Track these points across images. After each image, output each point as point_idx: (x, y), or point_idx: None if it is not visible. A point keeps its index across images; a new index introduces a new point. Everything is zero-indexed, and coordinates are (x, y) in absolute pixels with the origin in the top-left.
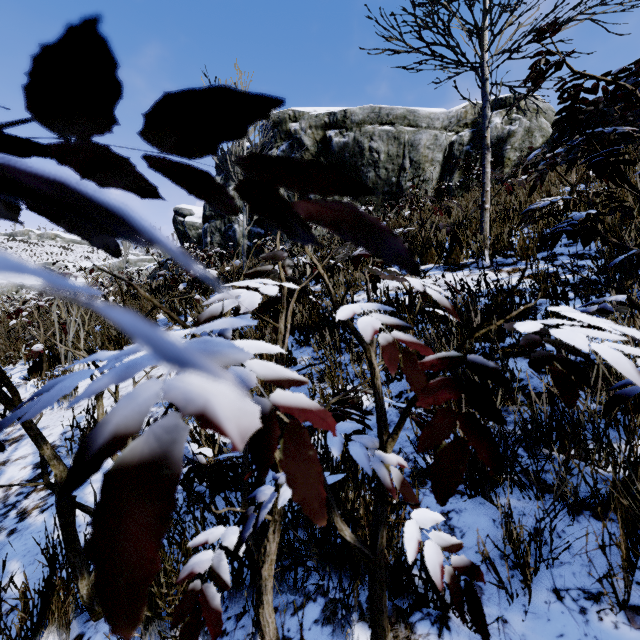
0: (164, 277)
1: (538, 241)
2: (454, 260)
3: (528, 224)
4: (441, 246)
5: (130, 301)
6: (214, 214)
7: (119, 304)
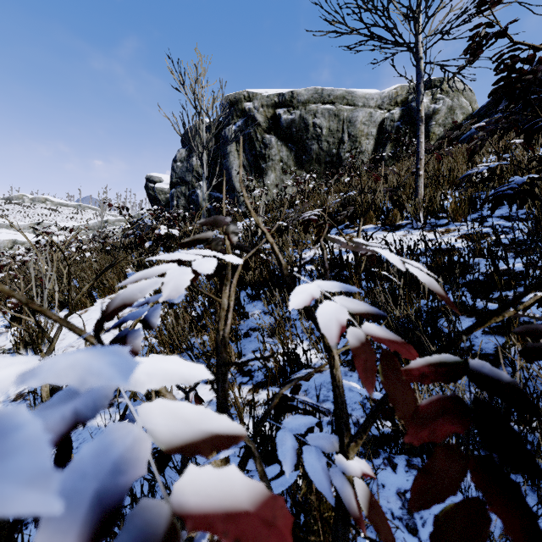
0: (135, 235)
1: (468, 204)
2: (391, 221)
3: (467, 188)
4: (379, 209)
5: (104, 257)
6: (180, 181)
7: (95, 259)
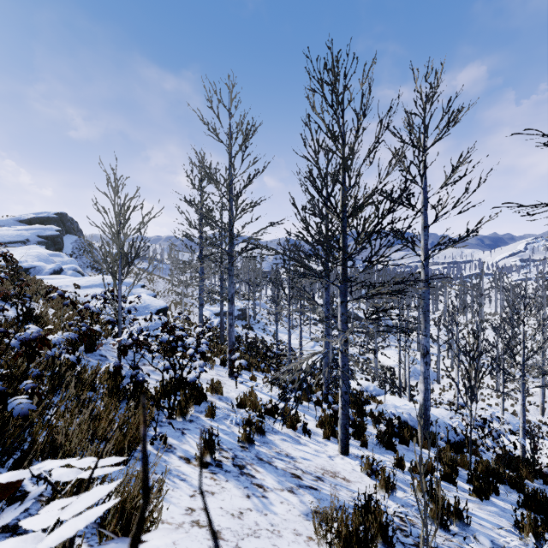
0: None
1: None
2: None
3: None
4: None
5: None
6: None
7: None
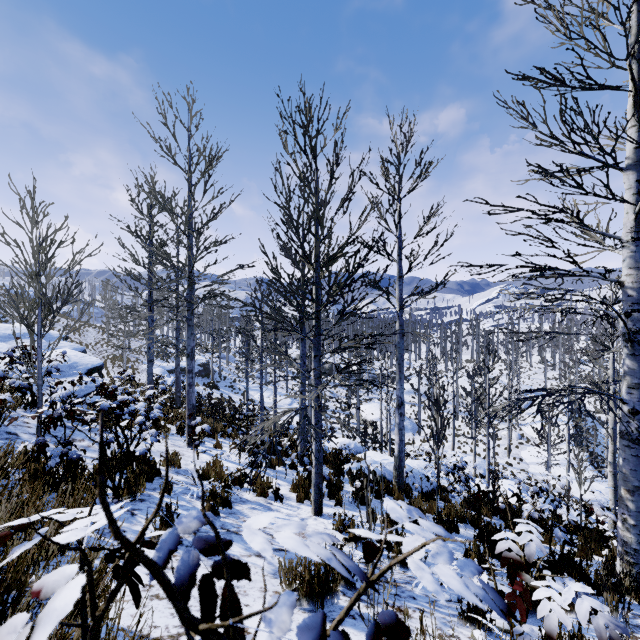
0: None
1: None
2: None
3: None
4: None
5: None
6: None
7: None
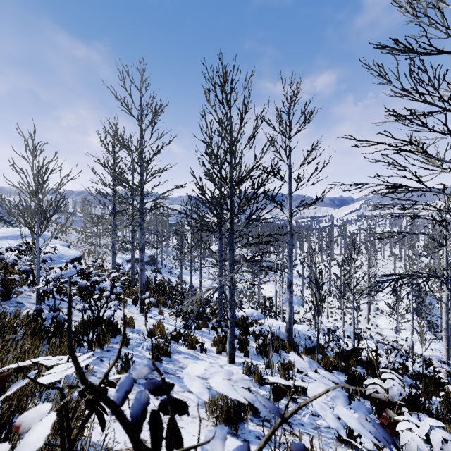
0: None
1: None
2: None
3: None
4: None
5: None
6: None
7: None
